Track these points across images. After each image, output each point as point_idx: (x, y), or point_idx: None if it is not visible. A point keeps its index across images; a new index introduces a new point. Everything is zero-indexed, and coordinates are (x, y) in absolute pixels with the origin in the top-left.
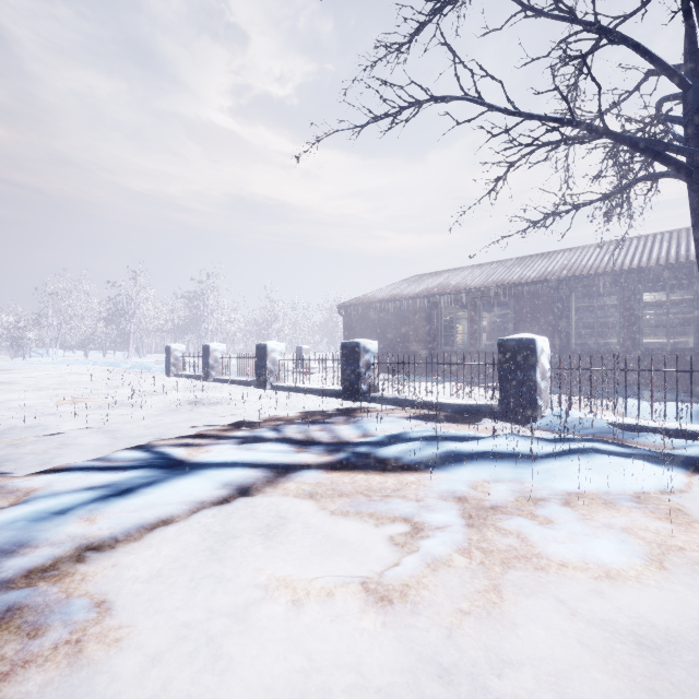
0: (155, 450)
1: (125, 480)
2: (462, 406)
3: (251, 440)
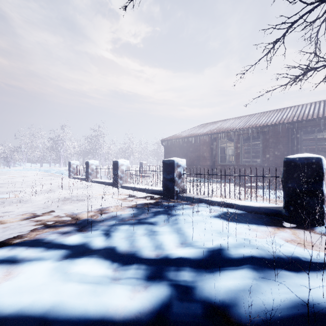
0: None
1: None
2: (251, 208)
3: (75, 253)
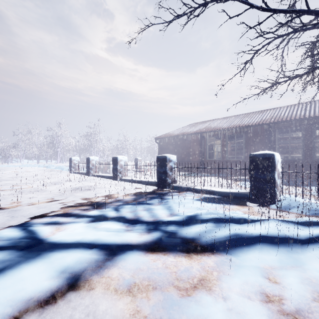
0: (29, 229)
1: None
2: (226, 193)
3: (98, 219)
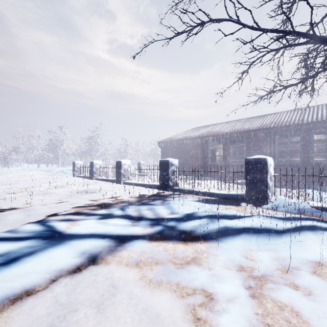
0: (47, 224)
1: (17, 249)
2: (224, 195)
3: (106, 217)
